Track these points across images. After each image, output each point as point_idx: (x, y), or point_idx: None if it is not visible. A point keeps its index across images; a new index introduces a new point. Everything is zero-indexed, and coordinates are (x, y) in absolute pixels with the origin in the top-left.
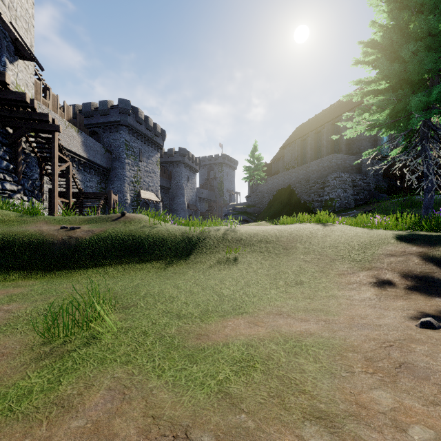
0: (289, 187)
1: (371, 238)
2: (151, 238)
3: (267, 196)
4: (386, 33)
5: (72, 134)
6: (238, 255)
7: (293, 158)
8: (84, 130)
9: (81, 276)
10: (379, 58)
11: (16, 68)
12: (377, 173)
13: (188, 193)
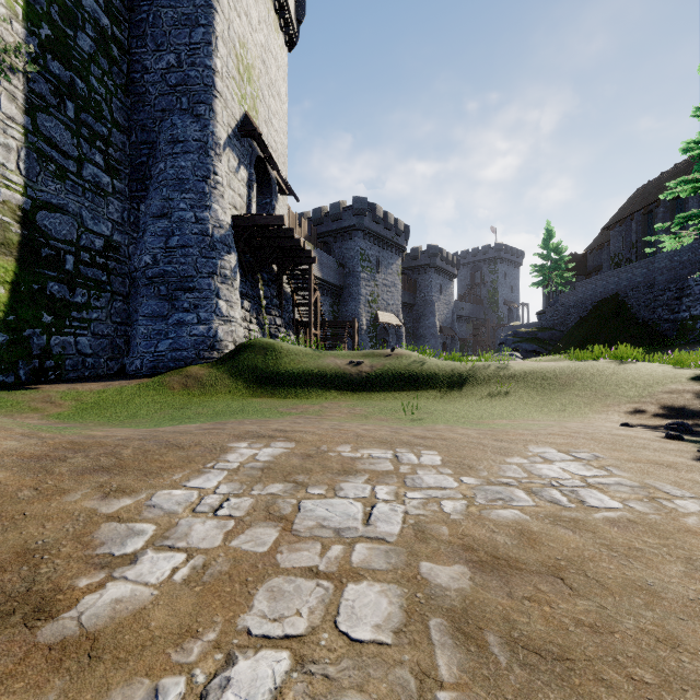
0: (614, 296)
1: (662, 377)
2: (424, 372)
3: (575, 311)
4: None
5: None
6: (509, 390)
7: (627, 245)
8: (317, 245)
9: (378, 399)
10: None
11: (278, 206)
12: None
13: (440, 310)
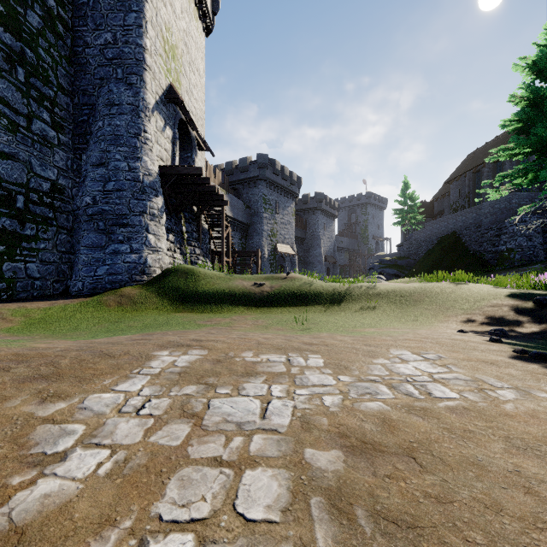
0: (453, 234)
1: (487, 294)
2: (312, 291)
3: (425, 245)
4: (521, 110)
5: None
6: (376, 305)
7: (462, 196)
8: (229, 191)
9: (276, 312)
10: (520, 127)
11: (197, 159)
12: None
13: (325, 243)
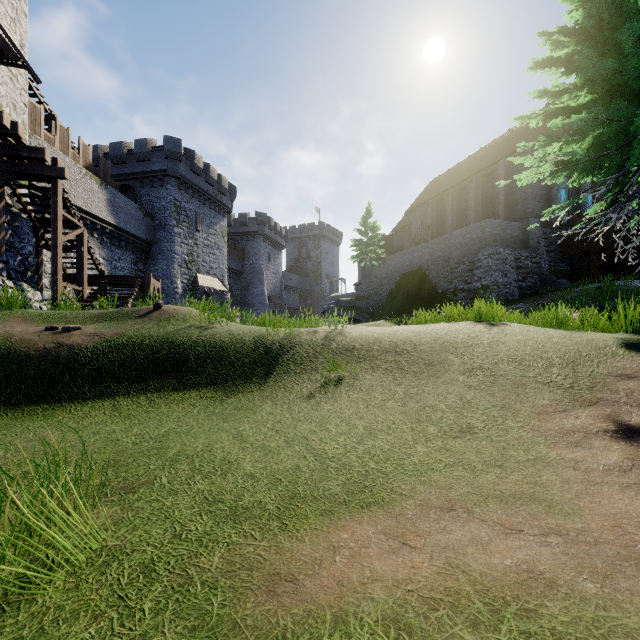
0: (419, 269)
1: (578, 345)
2: (201, 347)
3: (387, 283)
4: (593, 7)
5: (91, 187)
6: (348, 375)
7: (424, 228)
8: (111, 183)
9: (70, 415)
10: (577, 53)
11: None
12: (552, 249)
13: (269, 279)
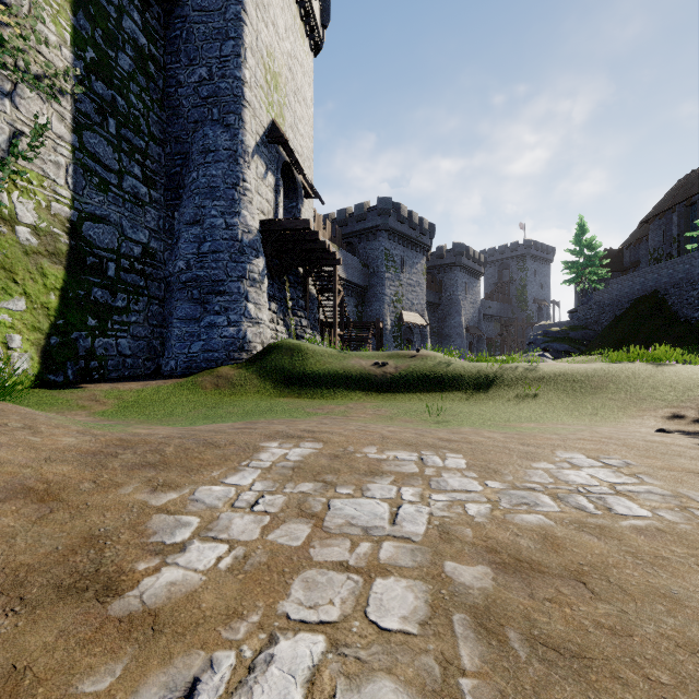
0: (654, 294)
1: None
2: (449, 374)
3: (610, 310)
4: None
5: None
6: (538, 392)
7: (668, 239)
8: (342, 246)
9: (403, 400)
10: None
11: (304, 209)
12: None
13: (466, 309)
